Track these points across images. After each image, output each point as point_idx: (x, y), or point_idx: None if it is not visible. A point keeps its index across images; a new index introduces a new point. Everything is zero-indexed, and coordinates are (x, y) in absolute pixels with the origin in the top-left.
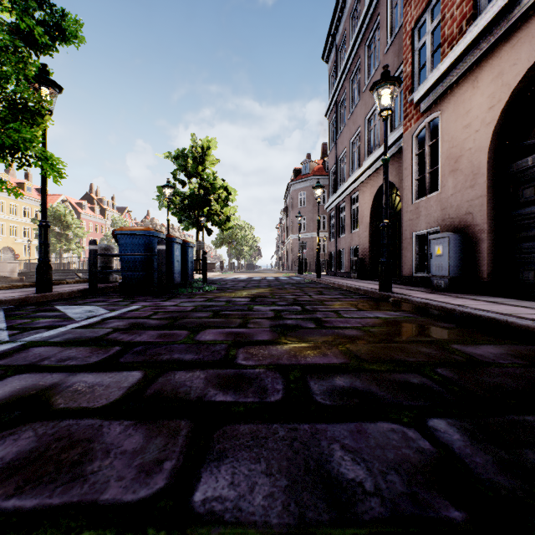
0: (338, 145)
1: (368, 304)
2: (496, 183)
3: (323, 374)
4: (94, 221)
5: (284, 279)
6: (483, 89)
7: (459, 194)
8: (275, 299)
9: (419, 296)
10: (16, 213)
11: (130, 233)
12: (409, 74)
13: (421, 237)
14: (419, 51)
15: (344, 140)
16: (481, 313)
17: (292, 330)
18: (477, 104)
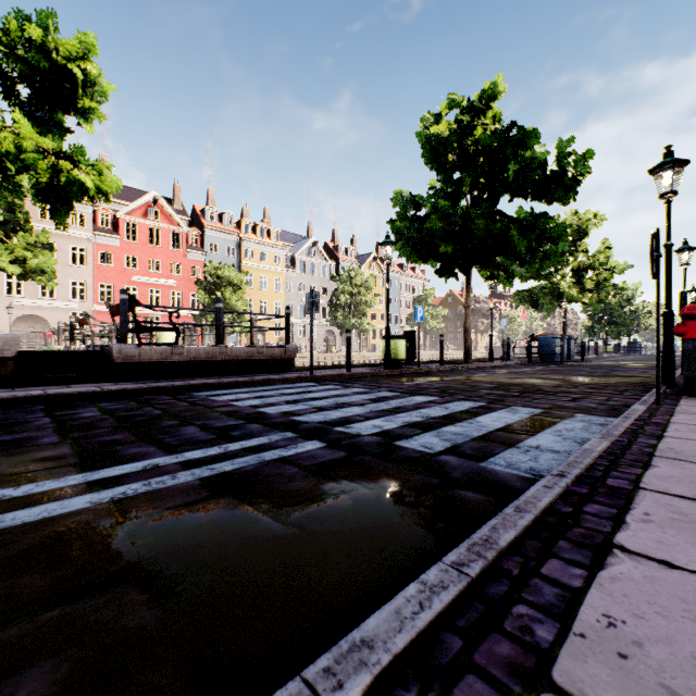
0: None
1: None
2: None
3: None
4: None
5: None
6: None
7: None
8: None
9: None
10: None
11: (632, 343)
12: None
13: None
14: None
15: None
16: None
17: None
18: None
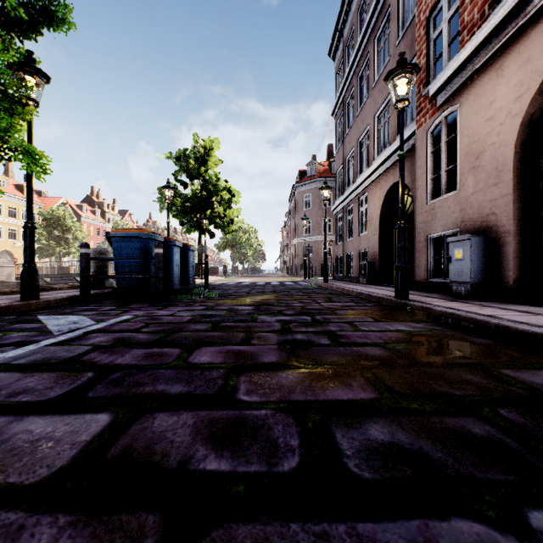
0: (345, 144)
1: (384, 314)
2: (524, 180)
3: (352, 419)
4: (94, 225)
5: (290, 284)
6: (509, 77)
7: (480, 193)
8: (281, 307)
9: (440, 304)
10: (15, 216)
11: (125, 236)
12: (423, 67)
13: (437, 240)
14: (434, 41)
15: (352, 140)
16: (523, 328)
17: (303, 348)
18: (502, 94)
